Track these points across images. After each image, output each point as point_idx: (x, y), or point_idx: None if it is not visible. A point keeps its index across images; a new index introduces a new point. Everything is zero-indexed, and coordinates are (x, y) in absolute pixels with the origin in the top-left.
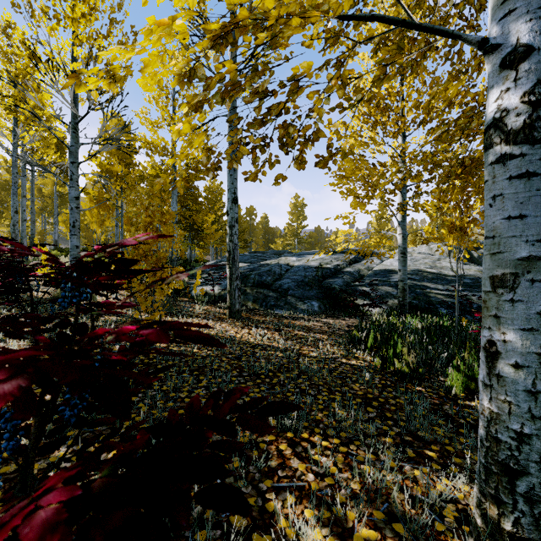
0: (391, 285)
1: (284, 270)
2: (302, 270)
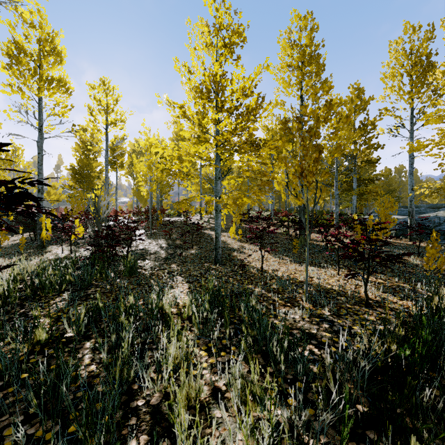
0: None
1: (442, 220)
2: None
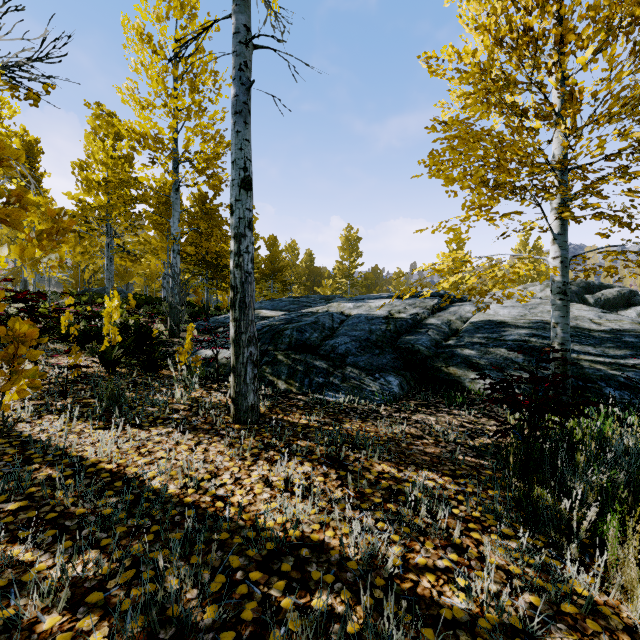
0: (510, 346)
1: (337, 321)
2: (364, 322)
